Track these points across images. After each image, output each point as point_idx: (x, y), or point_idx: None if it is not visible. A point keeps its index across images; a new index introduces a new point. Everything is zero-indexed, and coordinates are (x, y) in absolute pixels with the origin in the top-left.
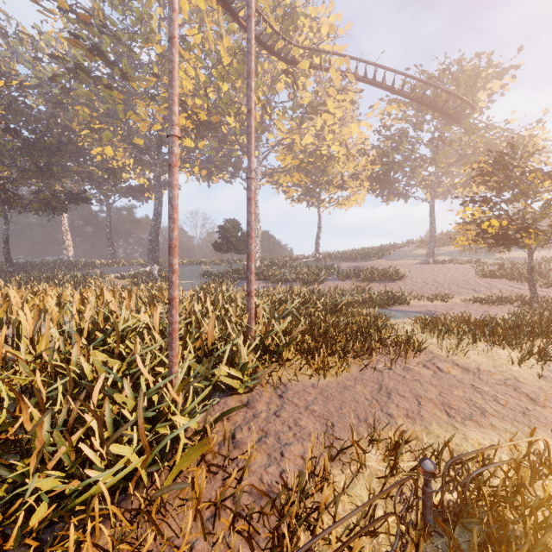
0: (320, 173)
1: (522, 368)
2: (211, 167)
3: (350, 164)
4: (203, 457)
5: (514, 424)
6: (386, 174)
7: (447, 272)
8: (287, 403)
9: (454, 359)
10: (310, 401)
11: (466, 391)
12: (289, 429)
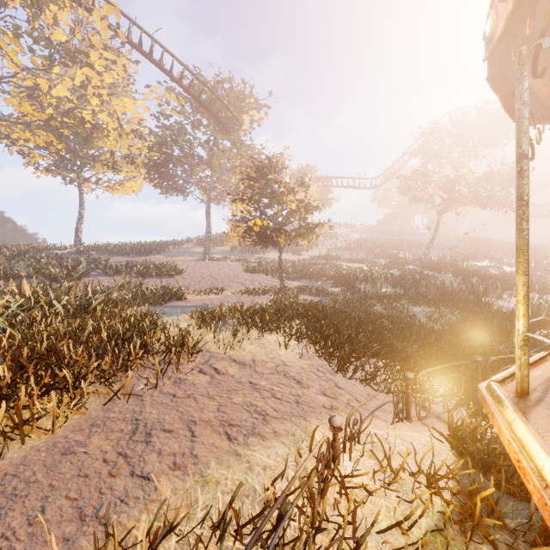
0: (81, 142)
1: (287, 351)
2: None
3: (124, 143)
4: None
5: (293, 421)
6: (165, 165)
7: (221, 268)
8: None
9: (232, 354)
10: None
11: (246, 393)
12: None
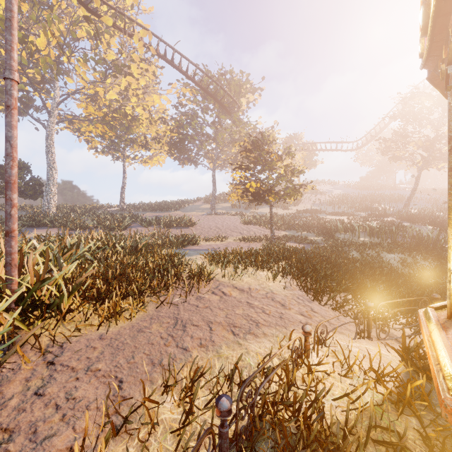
0: (125, 130)
1: (274, 283)
2: None
3: (153, 128)
4: None
5: (277, 328)
6: (182, 142)
7: (224, 221)
8: (60, 370)
9: (234, 283)
10: (93, 358)
11: (244, 308)
12: (55, 411)
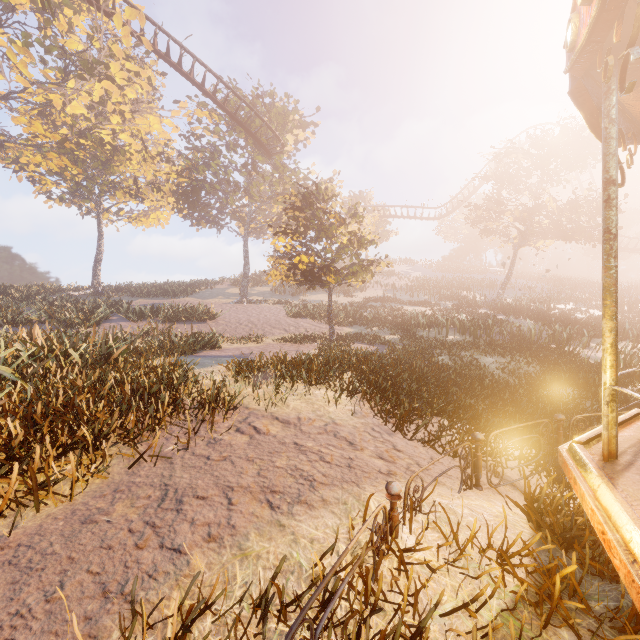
0: (100, 167)
1: (337, 407)
2: None
3: (149, 168)
4: None
5: (344, 487)
6: (196, 192)
7: (260, 312)
8: None
9: (274, 411)
10: None
11: (290, 455)
12: None
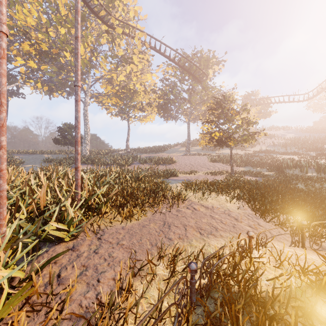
0: (129, 100)
1: (231, 204)
2: (52, 85)
3: (147, 97)
4: (27, 300)
5: (230, 233)
6: (166, 105)
7: (195, 160)
8: (104, 242)
9: (202, 202)
10: (120, 238)
11: (208, 219)
12: (104, 261)
